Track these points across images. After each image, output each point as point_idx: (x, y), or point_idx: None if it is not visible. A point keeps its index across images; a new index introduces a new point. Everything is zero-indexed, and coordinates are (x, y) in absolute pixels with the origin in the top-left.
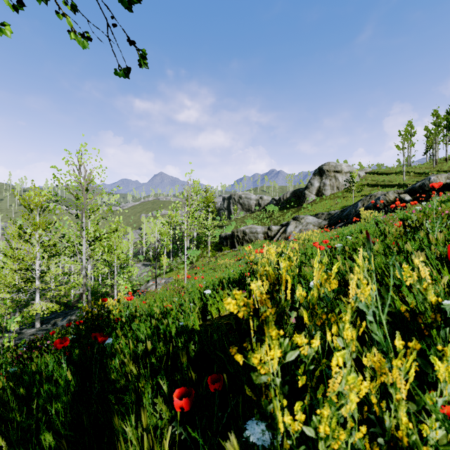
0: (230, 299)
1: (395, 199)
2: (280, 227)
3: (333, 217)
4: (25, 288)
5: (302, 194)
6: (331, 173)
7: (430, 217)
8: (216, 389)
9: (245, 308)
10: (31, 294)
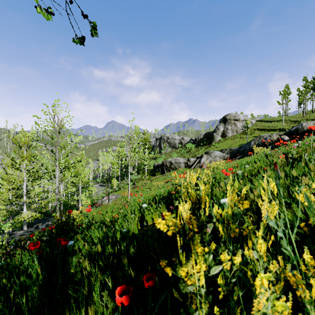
0: (160, 221)
1: (277, 139)
2: (196, 159)
3: (233, 152)
4: (16, 202)
5: (211, 136)
6: (232, 121)
7: (307, 151)
8: (149, 285)
9: (173, 229)
10: (20, 206)
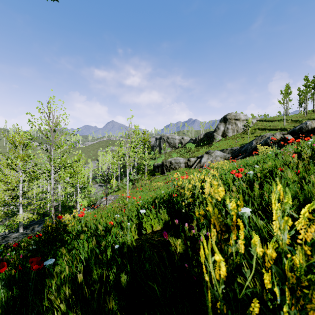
0: None
1: (281, 138)
2: (197, 159)
3: (235, 152)
4: (12, 203)
5: (212, 135)
6: (232, 120)
7: None
8: None
9: None
10: (17, 207)
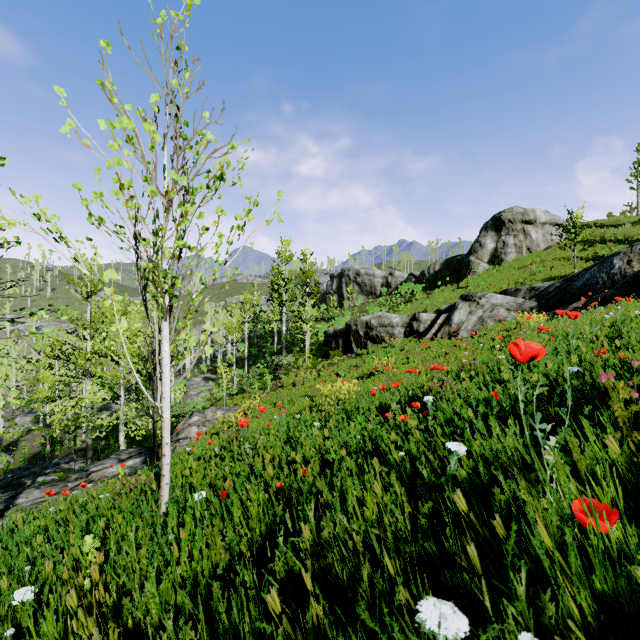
0: None
1: None
2: (436, 315)
3: (546, 293)
4: None
5: (463, 263)
6: (517, 225)
7: None
8: None
9: None
10: None
